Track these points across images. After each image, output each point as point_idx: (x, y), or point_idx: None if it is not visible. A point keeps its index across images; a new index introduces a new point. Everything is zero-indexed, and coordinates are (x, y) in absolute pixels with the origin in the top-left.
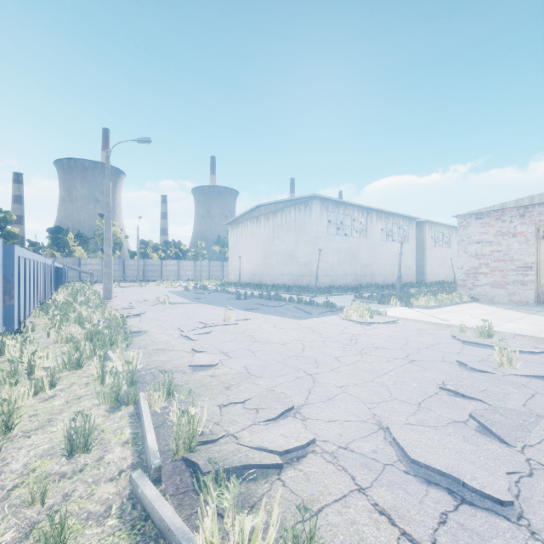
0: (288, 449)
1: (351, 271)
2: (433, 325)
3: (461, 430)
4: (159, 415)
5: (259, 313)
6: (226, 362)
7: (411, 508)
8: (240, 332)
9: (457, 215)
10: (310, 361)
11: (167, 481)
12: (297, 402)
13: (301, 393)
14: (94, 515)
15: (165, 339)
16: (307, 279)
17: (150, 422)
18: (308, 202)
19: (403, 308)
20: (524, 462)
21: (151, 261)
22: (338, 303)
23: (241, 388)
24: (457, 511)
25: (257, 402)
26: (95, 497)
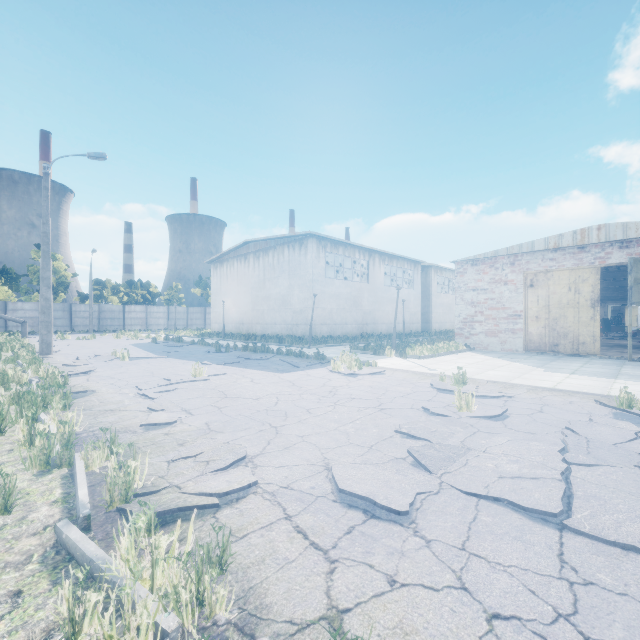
0: (228, 491)
1: (352, 319)
2: (419, 375)
3: (397, 465)
4: (97, 474)
5: (239, 367)
6: (186, 420)
7: (327, 526)
8: (211, 388)
9: (455, 261)
10: (280, 414)
11: (97, 529)
12: (253, 452)
13: (260, 444)
14: (13, 564)
15: (117, 399)
16: (302, 328)
17: (83, 479)
18: (304, 241)
19: (397, 359)
20: (437, 485)
21: (110, 306)
22: (332, 354)
23: (196, 443)
24: (364, 524)
25: (209, 455)
26: (15, 550)
